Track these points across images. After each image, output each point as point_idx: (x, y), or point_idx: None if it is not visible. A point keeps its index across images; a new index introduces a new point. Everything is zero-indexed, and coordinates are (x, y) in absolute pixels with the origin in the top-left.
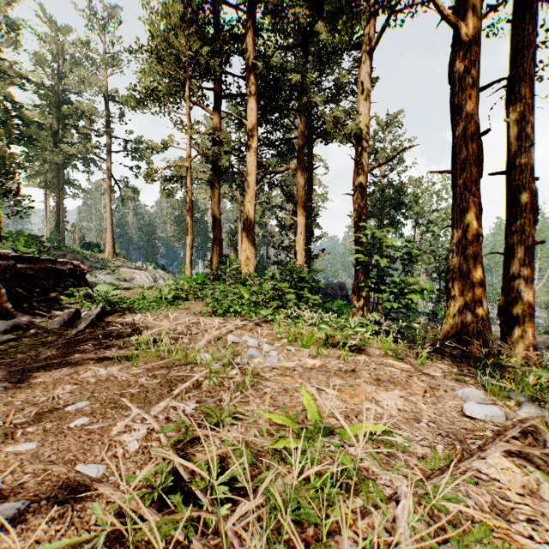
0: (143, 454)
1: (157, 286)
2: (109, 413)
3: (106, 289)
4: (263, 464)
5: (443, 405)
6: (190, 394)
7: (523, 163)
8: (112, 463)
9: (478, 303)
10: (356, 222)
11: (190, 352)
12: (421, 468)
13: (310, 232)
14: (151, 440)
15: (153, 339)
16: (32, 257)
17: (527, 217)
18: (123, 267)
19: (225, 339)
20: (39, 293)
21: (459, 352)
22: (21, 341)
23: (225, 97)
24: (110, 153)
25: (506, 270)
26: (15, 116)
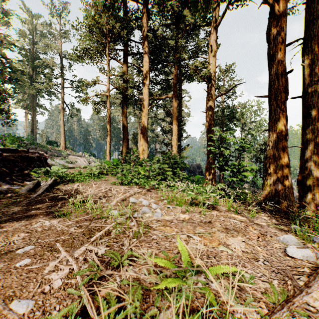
0: (64, 290)
1: (88, 166)
2: (45, 255)
3: (58, 168)
4: (150, 299)
5: (271, 247)
6: (102, 240)
7: (313, 91)
8: (40, 299)
9: (285, 177)
10: (208, 128)
11: (105, 209)
12: (265, 301)
13: (180, 135)
14: (71, 278)
15: (83, 200)
16: (13, 149)
17: (315, 124)
18: (70, 155)
19: (128, 200)
20: (17, 171)
21: (274, 208)
22: (1, 202)
23: (130, 54)
24: (63, 88)
25: (302, 157)
26: (7, 66)
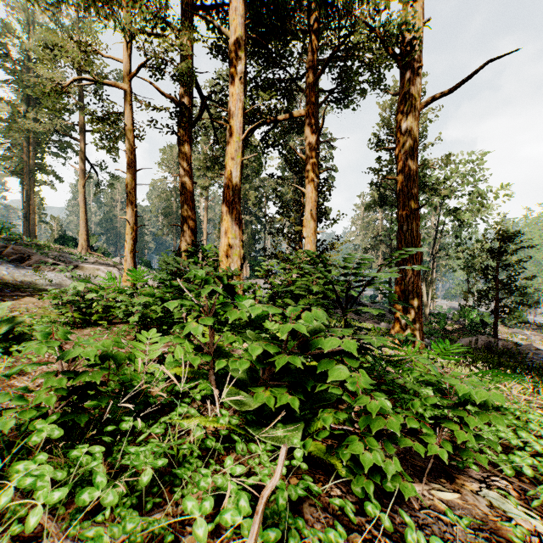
0: None
1: None
2: None
3: None
4: None
5: None
6: None
7: None
8: None
9: None
10: (402, 188)
11: None
12: None
13: (322, 213)
14: None
15: None
16: None
17: None
18: (91, 262)
19: None
20: None
21: None
22: None
23: (198, 9)
24: (83, 133)
25: None
26: None
